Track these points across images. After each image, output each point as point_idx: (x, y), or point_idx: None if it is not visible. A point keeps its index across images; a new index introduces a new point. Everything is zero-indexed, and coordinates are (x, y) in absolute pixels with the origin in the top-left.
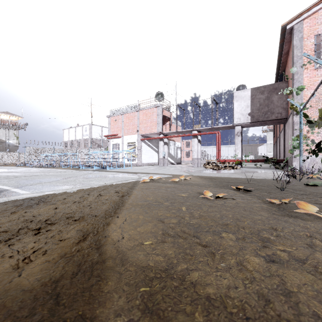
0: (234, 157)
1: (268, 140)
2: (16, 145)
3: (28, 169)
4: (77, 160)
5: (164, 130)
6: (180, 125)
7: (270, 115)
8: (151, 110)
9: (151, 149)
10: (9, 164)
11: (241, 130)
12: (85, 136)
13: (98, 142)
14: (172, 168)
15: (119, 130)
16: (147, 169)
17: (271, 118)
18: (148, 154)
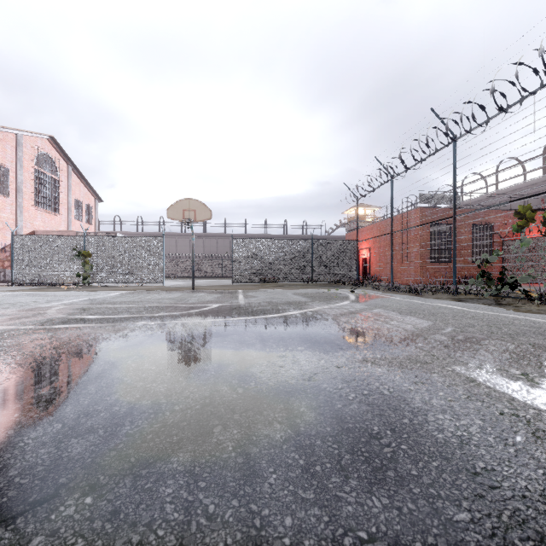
0: None
1: None
2: None
3: None
4: None
5: None
6: None
7: None
8: None
9: None
10: None
11: None
12: None
13: None
14: None
15: None
16: None
17: None
18: None
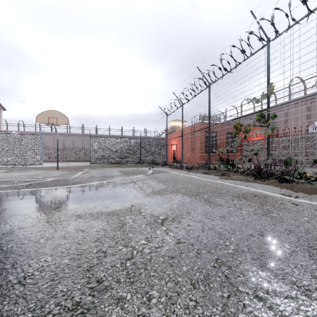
0: None
1: None
2: None
3: None
4: None
5: None
6: None
7: None
8: None
9: None
10: None
11: None
12: None
13: None
14: None
15: None
16: None
17: None
18: None
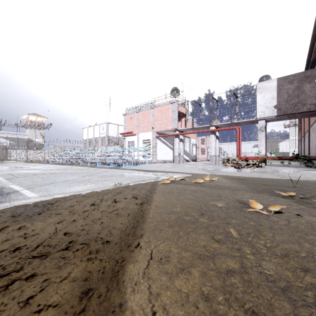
0: (257, 154)
1: (291, 135)
2: (42, 143)
3: (49, 166)
4: (94, 157)
5: (179, 126)
6: (195, 121)
7: (301, 107)
8: (166, 107)
9: (166, 146)
10: (35, 161)
11: (265, 124)
12: (102, 134)
13: (115, 140)
14: (189, 165)
15: (134, 128)
16: (163, 167)
17: (302, 110)
18: (163, 151)
